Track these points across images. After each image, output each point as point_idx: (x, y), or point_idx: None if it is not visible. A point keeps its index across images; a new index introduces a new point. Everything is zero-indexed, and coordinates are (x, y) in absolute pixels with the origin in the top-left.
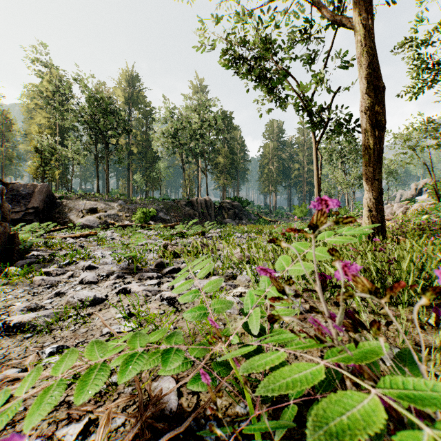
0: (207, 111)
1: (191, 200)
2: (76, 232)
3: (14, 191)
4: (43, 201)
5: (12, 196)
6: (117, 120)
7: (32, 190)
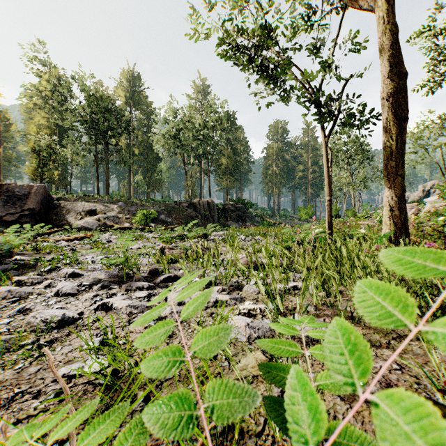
0: (209, 111)
1: (193, 201)
2: (73, 235)
3: (10, 192)
4: (40, 202)
5: (7, 197)
6: (118, 120)
7: (28, 191)
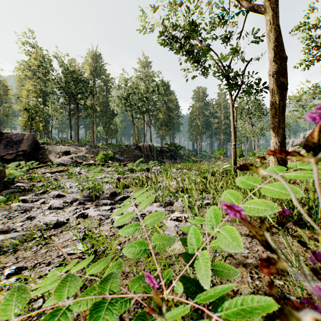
0: (150, 80)
1: (139, 145)
2: (54, 169)
3: (8, 138)
4: (30, 146)
5: (7, 142)
6: (85, 87)
7: (21, 138)
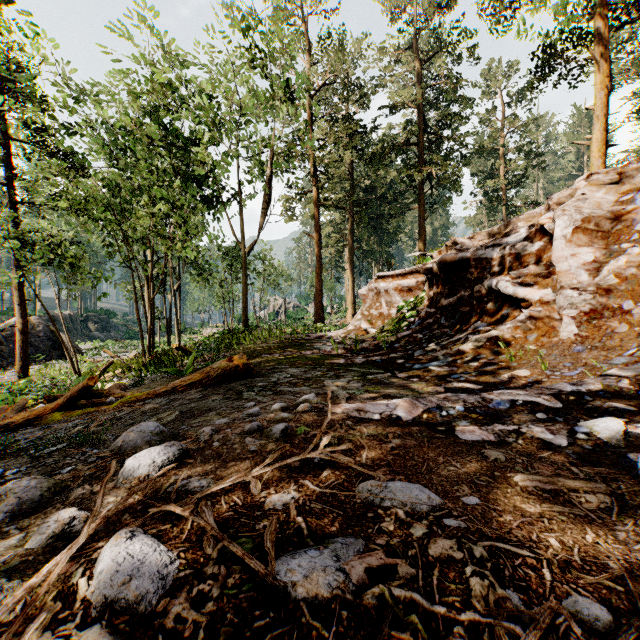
0: None
1: (53, 315)
2: None
3: None
4: None
5: None
6: None
7: None
